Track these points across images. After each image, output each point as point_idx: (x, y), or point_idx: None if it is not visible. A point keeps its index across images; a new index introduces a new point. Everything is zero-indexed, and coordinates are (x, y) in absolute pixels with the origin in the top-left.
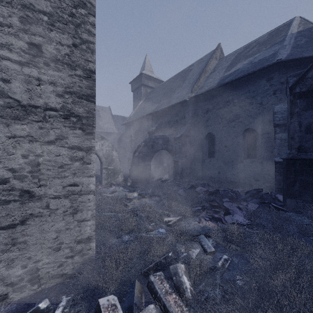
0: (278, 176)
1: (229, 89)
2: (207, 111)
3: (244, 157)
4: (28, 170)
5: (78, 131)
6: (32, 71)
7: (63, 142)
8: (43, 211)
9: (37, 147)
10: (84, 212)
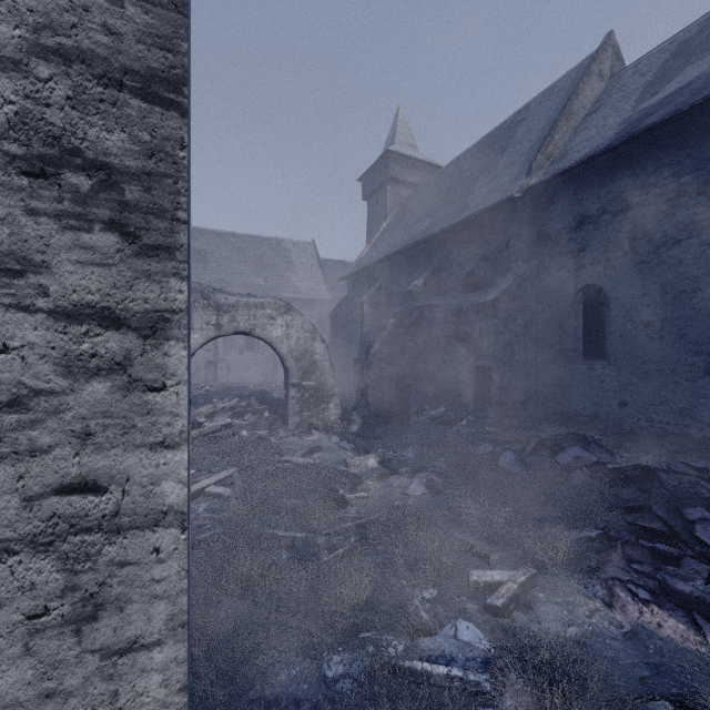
0: None
1: (660, 147)
2: (579, 223)
3: None
4: None
5: (102, 239)
6: None
7: (26, 285)
8: None
9: None
10: (135, 607)
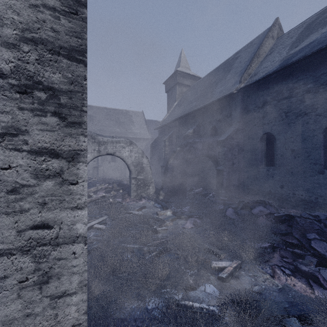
0: None
1: (298, 71)
2: (262, 105)
3: (326, 166)
4: None
5: (51, 119)
6: None
7: (18, 140)
8: None
9: None
10: (65, 277)
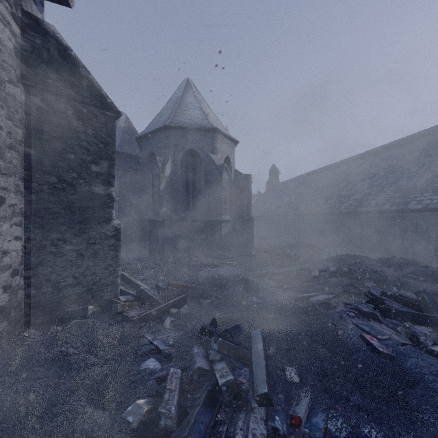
0: None
1: None
2: None
3: None
4: None
5: None
6: None
7: None
8: None
9: None
10: None
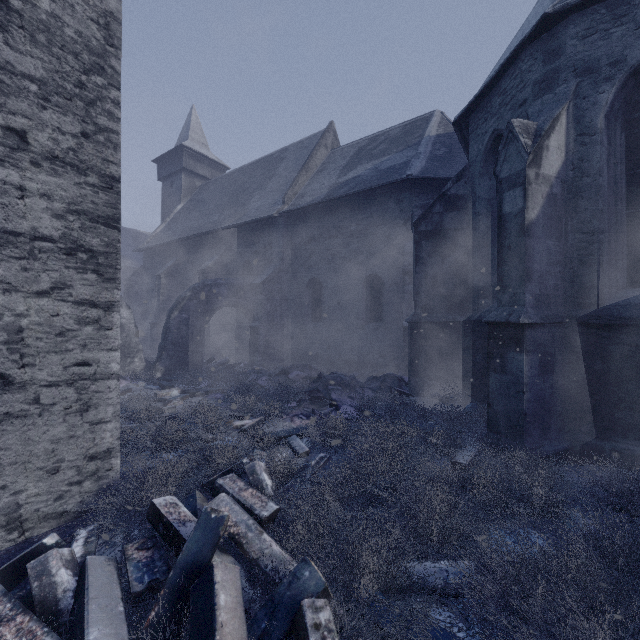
0: (407, 348)
1: (344, 208)
2: (309, 240)
3: (366, 321)
4: (1, 339)
5: (91, 276)
6: (10, 174)
7: (65, 293)
8: (28, 408)
9: (18, 302)
10: (102, 408)
